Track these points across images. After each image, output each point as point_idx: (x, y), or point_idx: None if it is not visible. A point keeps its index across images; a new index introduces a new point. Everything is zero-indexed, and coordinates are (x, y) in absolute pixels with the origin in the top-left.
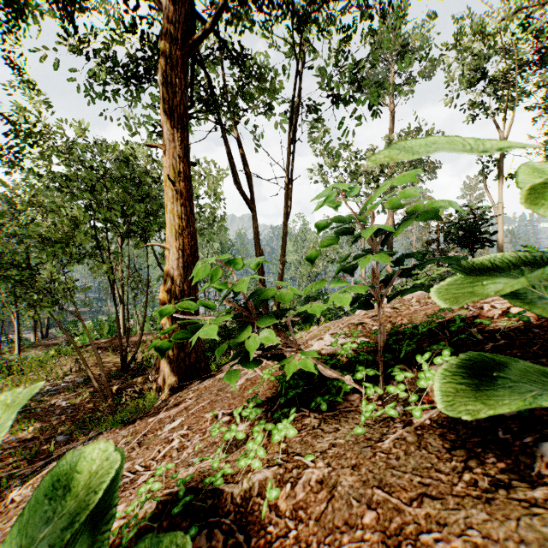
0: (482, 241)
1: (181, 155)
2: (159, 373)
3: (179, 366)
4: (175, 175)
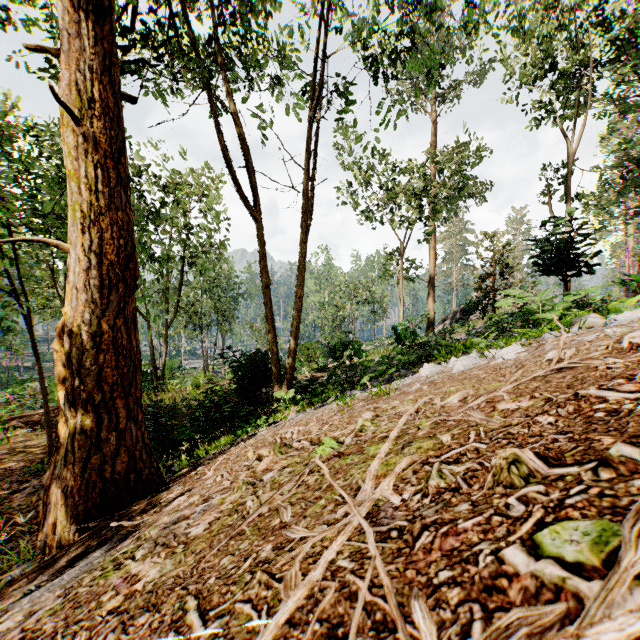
0: (578, 266)
1: (97, 68)
2: (49, 498)
3: (87, 484)
4: (83, 104)
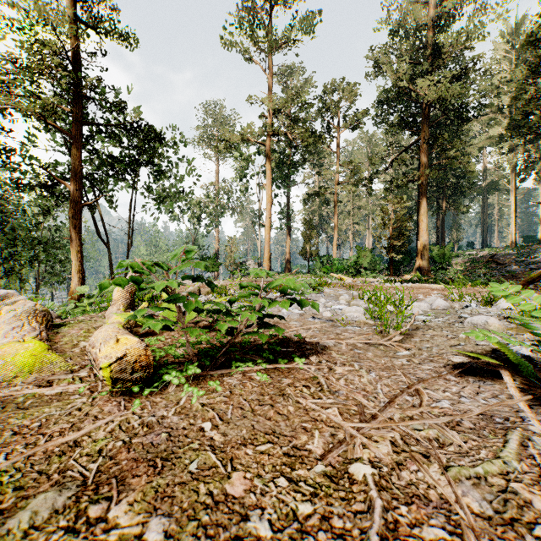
0: (216, 268)
1: (80, 243)
2: None
3: None
4: (77, 251)
